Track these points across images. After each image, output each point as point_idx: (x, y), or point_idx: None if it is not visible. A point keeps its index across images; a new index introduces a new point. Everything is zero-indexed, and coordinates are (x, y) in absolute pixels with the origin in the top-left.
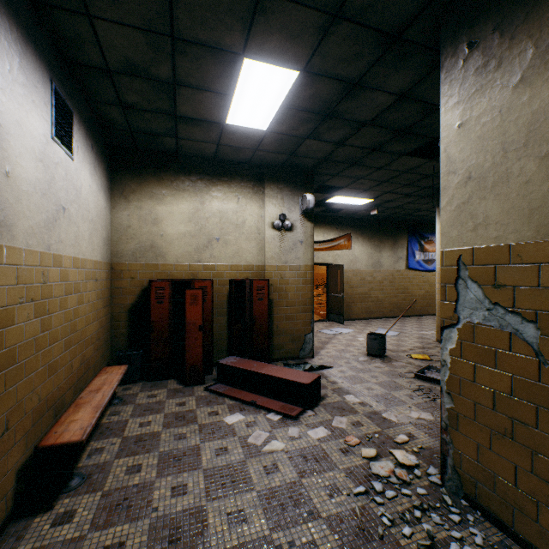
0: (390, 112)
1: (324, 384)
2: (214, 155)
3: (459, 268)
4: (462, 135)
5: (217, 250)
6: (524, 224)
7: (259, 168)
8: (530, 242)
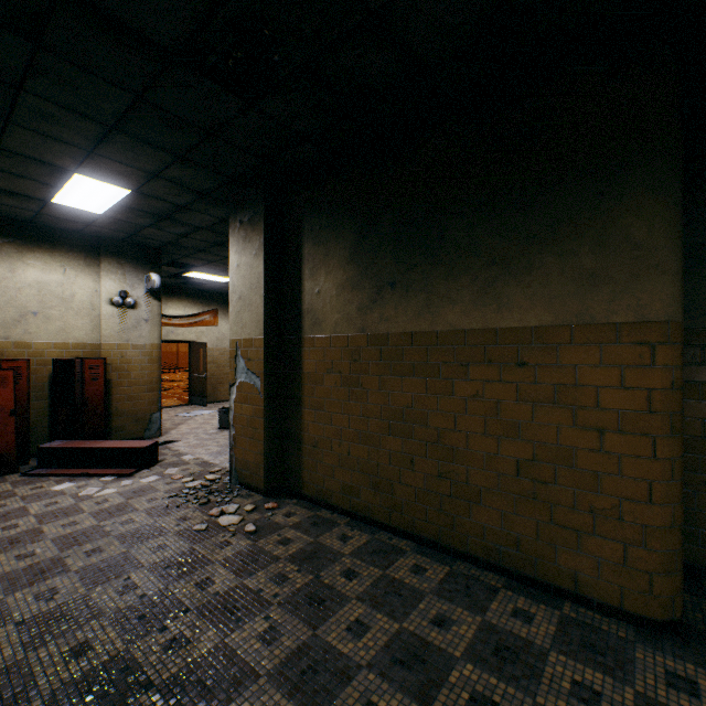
0: (220, 226)
1: (166, 453)
2: (30, 219)
3: (237, 350)
4: (238, 272)
5: (35, 325)
6: (257, 328)
7: (94, 239)
8: (259, 337)
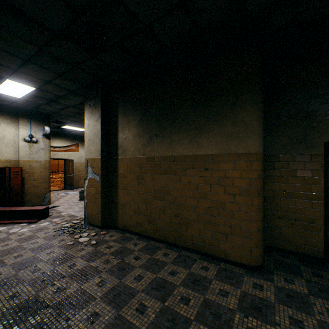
0: (80, 106)
1: (53, 212)
2: None
3: (88, 163)
4: (88, 128)
5: None
6: (97, 153)
7: (15, 109)
8: (98, 157)
